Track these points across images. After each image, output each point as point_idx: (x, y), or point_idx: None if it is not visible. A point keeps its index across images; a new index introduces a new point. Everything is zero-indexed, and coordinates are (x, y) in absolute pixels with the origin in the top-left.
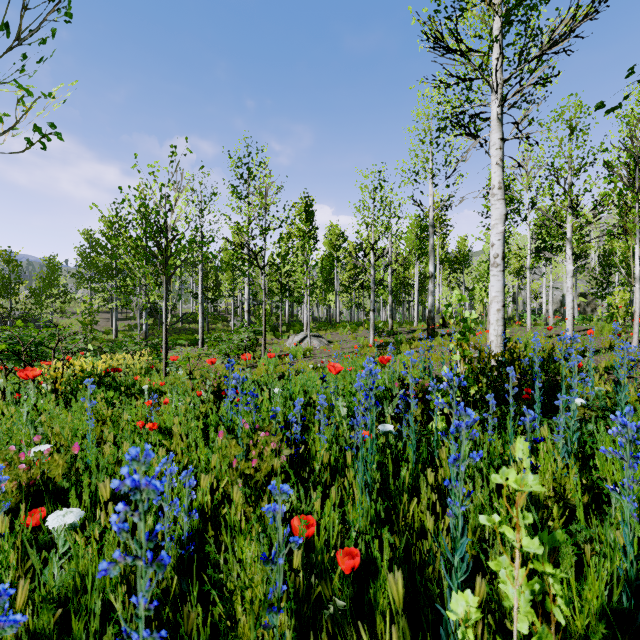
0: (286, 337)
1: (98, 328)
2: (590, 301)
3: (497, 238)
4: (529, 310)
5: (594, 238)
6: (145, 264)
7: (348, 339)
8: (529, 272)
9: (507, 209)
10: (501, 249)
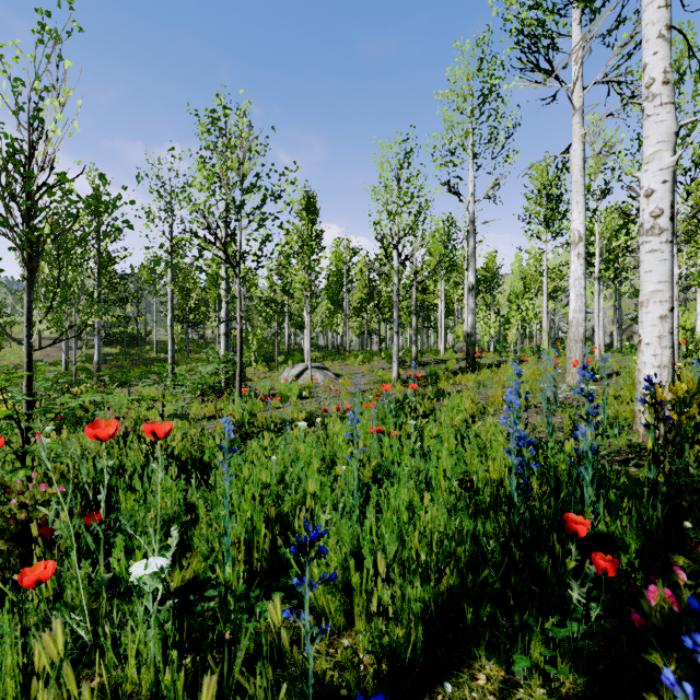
0: (282, 369)
1: (46, 359)
2: (626, 328)
3: (660, 179)
4: (597, 333)
5: None
6: (96, 274)
7: (361, 372)
8: (598, 283)
9: (679, 123)
10: (669, 199)
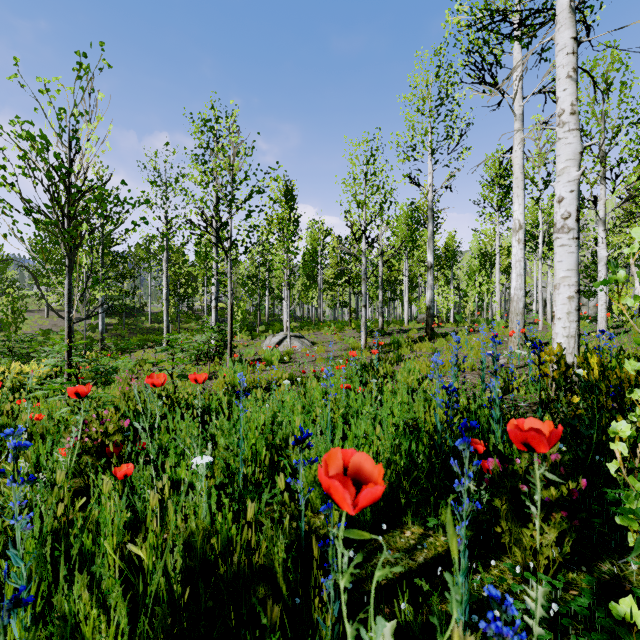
0: (264, 338)
1: (54, 328)
2: None
3: (568, 189)
4: (541, 306)
5: (636, 216)
6: (101, 254)
7: (334, 340)
8: (541, 263)
9: (583, 145)
10: (575, 205)
